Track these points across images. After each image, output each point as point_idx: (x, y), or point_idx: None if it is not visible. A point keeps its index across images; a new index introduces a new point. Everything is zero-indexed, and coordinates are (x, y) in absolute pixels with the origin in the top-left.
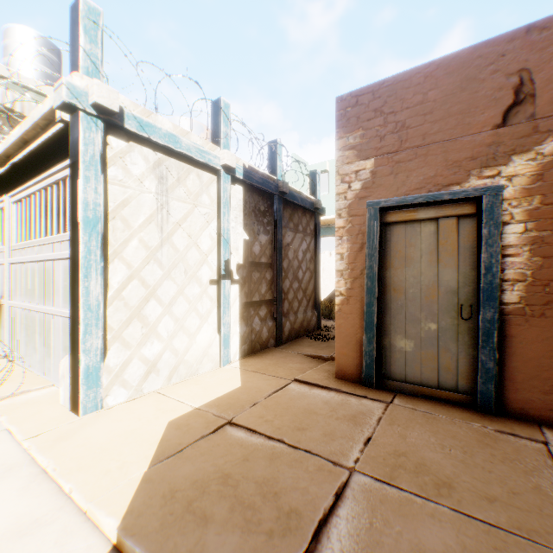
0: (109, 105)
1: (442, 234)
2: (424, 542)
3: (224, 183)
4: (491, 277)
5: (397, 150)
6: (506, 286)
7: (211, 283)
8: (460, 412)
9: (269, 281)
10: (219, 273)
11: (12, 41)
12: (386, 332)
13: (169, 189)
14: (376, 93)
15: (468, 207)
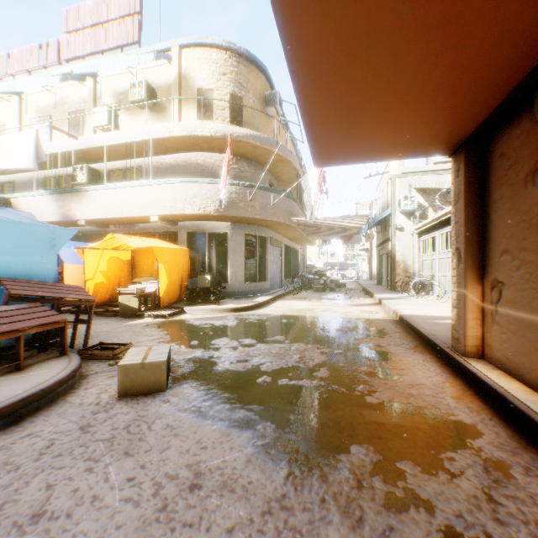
0: None
1: None
2: None
3: None
4: None
5: None
6: None
7: None
8: None
9: None
10: None
11: None
12: None
13: None
14: None
15: None
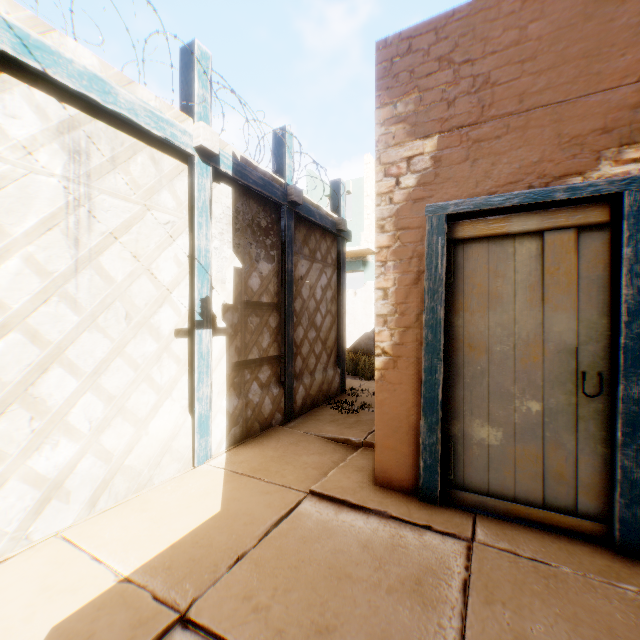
0: None
1: (551, 257)
2: None
3: (199, 177)
4: (639, 328)
5: (476, 122)
6: None
7: (177, 335)
8: (589, 555)
9: (273, 329)
10: (191, 319)
11: None
12: (457, 413)
13: (95, 174)
14: (441, 32)
15: (596, 212)
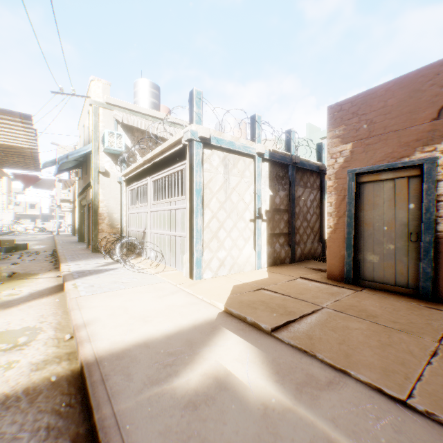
0: (205, 136)
1: (397, 188)
2: (349, 325)
3: (257, 163)
4: (428, 215)
5: (367, 137)
6: (439, 220)
7: (250, 221)
8: (405, 298)
9: (285, 221)
10: (254, 215)
11: (138, 88)
12: (360, 250)
13: (229, 170)
14: (353, 102)
15: (414, 171)
